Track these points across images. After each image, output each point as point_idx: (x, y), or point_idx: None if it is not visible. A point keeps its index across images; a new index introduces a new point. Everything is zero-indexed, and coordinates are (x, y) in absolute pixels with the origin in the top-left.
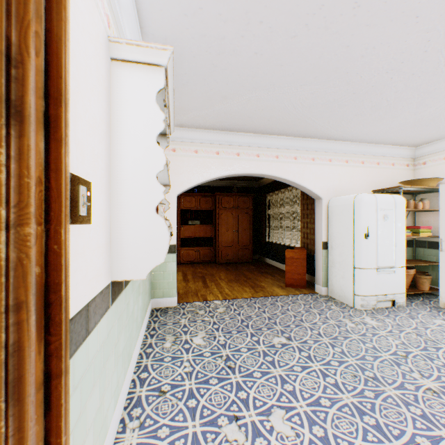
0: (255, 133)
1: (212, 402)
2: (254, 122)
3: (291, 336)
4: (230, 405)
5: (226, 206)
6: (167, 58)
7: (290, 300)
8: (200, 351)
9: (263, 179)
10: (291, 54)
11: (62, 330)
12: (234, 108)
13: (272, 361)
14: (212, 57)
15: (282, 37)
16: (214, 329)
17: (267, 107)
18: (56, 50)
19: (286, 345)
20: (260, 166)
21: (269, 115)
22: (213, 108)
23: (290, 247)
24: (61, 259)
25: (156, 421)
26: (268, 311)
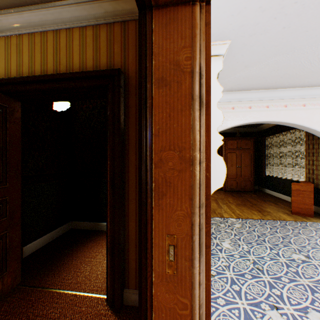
0: (265, 89)
1: (251, 290)
2: (266, 81)
3: (309, 256)
4: (267, 297)
5: (230, 147)
6: (225, 49)
7: (300, 226)
8: (230, 253)
9: (262, 124)
10: (319, 20)
11: (210, 221)
12: (252, 73)
13: (296, 272)
14: (244, 39)
15: (313, 8)
16: (236, 239)
17: (282, 67)
18: (207, 64)
19: (306, 261)
20: (269, 115)
21: (282, 73)
22: (234, 75)
23: (294, 180)
24: (210, 181)
25: (213, 293)
26: (280, 232)
